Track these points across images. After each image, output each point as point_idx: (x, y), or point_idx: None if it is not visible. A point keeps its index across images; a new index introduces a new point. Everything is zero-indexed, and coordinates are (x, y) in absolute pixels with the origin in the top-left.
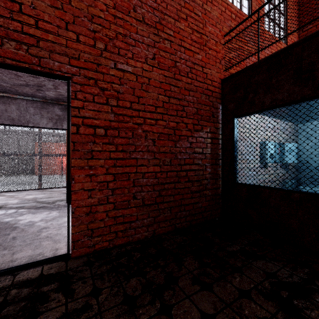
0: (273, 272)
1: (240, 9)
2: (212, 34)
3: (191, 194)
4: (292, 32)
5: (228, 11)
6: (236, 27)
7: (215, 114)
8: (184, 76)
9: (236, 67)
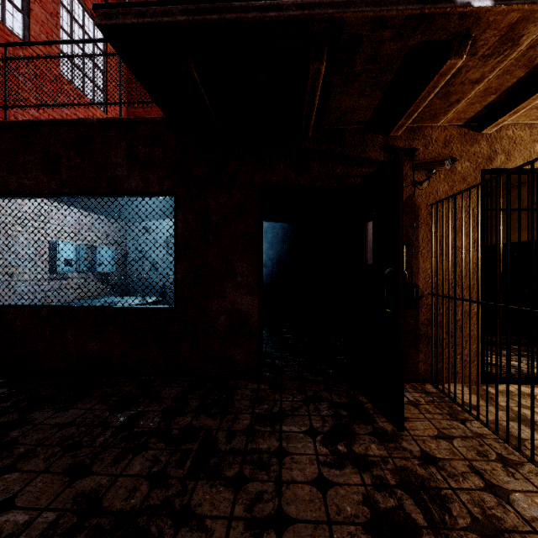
0: None
1: (2, 19)
2: None
3: None
4: (44, 105)
5: None
6: None
7: None
8: None
9: None
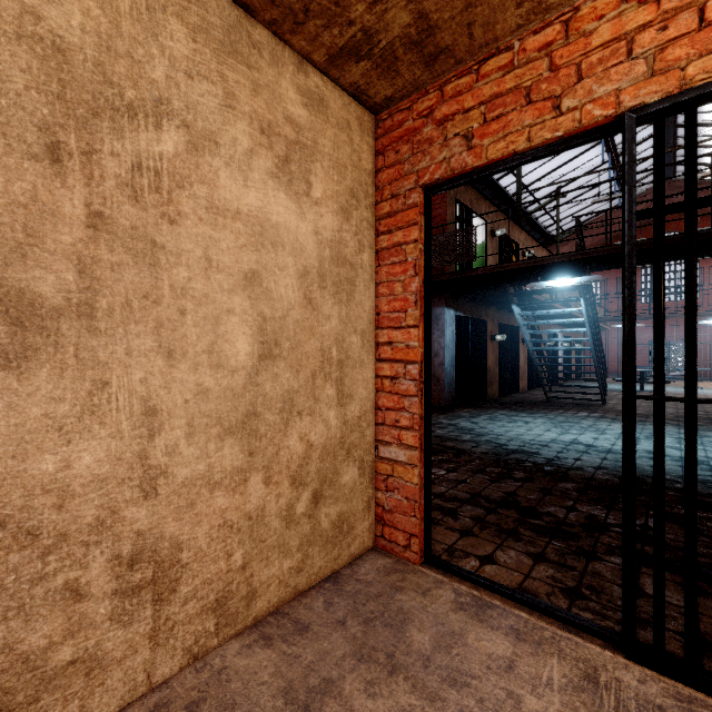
0: None
1: None
2: None
3: None
4: None
5: None
6: None
7: None
8: None
9: None
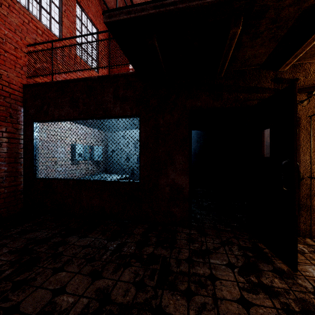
0: (35, 237)
1: (50, 28)
2: (10, 39)
3: None
4: (71, 71)
5: (32, 24)
6: (37, 44)
7: (14, 116)
8: None
9: (43, 77)
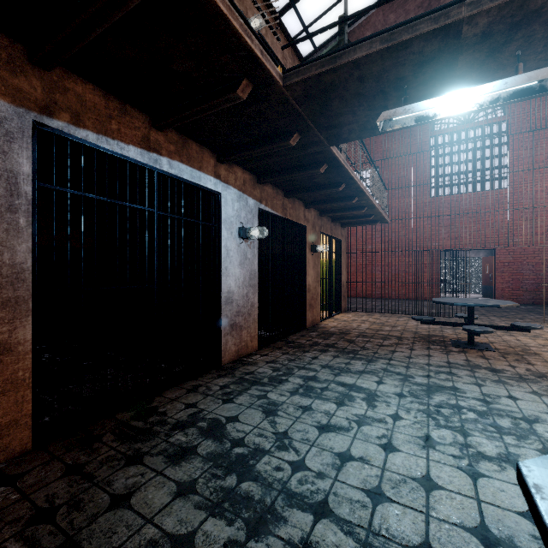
0: None
1: None
2: None
3: None
4: None
5: None
6: None
7: None
8: None
9: None
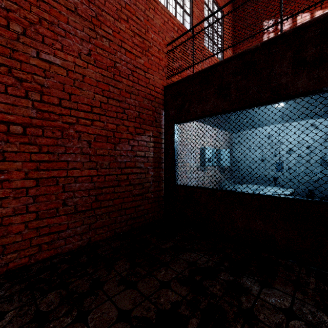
0: (194, 261)
1: (183, 23)
2: (155, 41)
3: (132, 197)
4: (217, 53)
5: (170, 22)
6: (176, 39)
7: (158, 119)
8: (125, 78)
9: (178, 76)
